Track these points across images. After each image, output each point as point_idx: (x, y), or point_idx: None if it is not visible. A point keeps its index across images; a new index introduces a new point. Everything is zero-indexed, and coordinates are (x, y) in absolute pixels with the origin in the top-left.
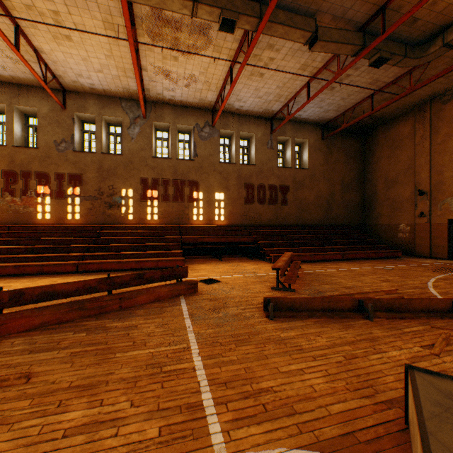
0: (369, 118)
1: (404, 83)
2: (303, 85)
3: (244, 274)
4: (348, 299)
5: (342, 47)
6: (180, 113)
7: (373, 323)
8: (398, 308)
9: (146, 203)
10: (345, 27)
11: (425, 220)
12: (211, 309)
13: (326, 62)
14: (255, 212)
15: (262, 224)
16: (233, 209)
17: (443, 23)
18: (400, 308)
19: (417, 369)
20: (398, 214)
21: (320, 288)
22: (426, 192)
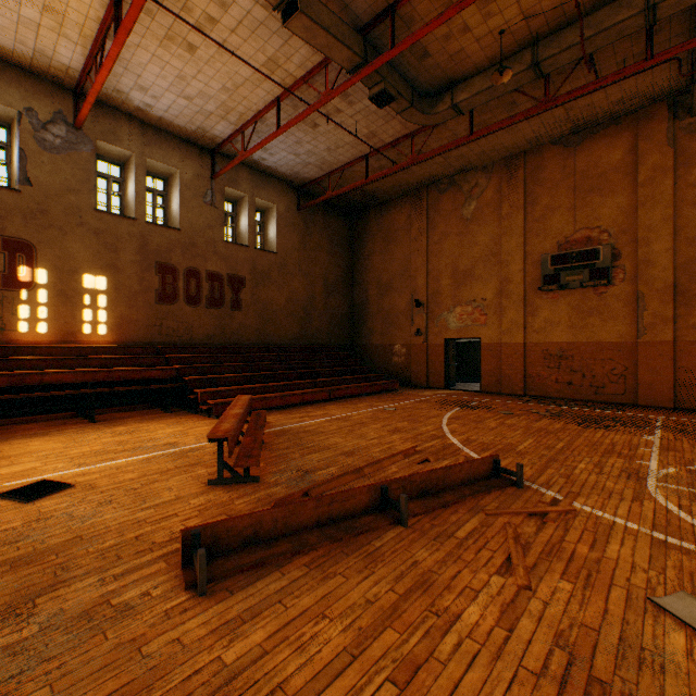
0: (361, 193)
1: (404, 150)
2: (270, 103)
3: (147, 454)
4: (365, 490)
5: (335, 45)
6: None
7: (411, 533)
8: (435, 486)
9: None
10: (339, 15)
11: (422, 339)
12: None
13: (309, 72)
14: (180, 321)
15: (194, 344)
16: (131, 311)
17: (453, 76)
18: (437, 487)
19: None
20: (393, 331)
21: (306, 463)
22: (423, 303)
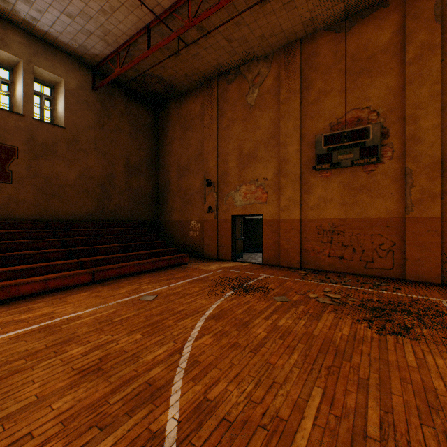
0: (159, 81)
1: None
2: None
3: None
4: None
5: None
6: None
7: None
8: None
9: None
10: None
11: (213, 216)
12: None
13: None
14: None
15: None
16: None
17: None
18: None
19: None
20: (190, 209)
21: None
22: (214, 183)
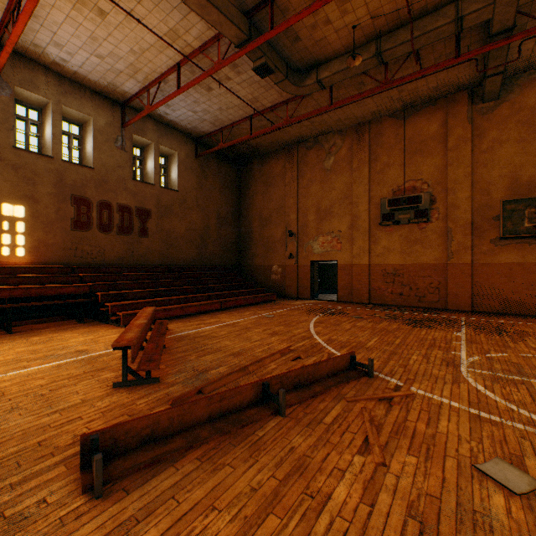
0: (247, 146)
1: (280, 114)
2: (172, 67)
3: (58, 361)
4: (249, 387)
5: (226, 23)
6: None
7: (288, 422)
8: (306, 380)
9: None
10: None
11: (294, 261)
12: None
13: (204, 44)
14: (93, 245)
15: (107, 264)
16: (48, 236)
17: (318, 58)
18: (308, 380)
19: None
20: (272, 255)
21: (201, 363)
22: (295, 233)
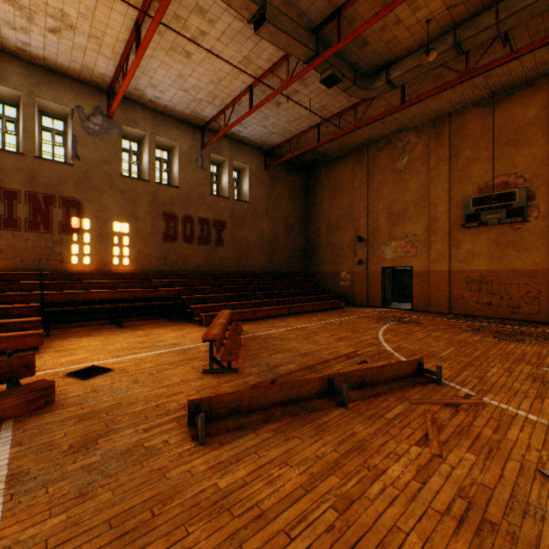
0: (314, 153)
1: (349, 118)
2: (244, 90)
3: (159, 350)
4: (316, 380)
5: (294, 44)
6: (44, 80)
7: (350, 413)
8: (370, 380)
9: None
10: (297, 20)
11: (363, 268)
12: (74, 446)
13: (274, 64)
14: (179, 254)
15: (189, 271)
16: (146, 248)
17: (388, 58)
18: (372, 381)
19: None
20: (340, 261)
21: (272, 360)
22: (364, 239)
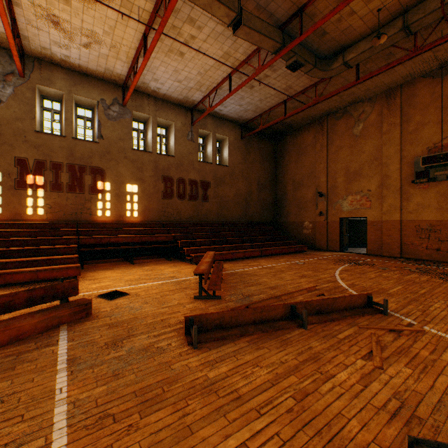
0: (281, 124)
1: (310, 95)
2: (225, 77)
3: (161, 281)
4: (281, 306)
5: (264, 39)
6: (79, 81)
7: (308, 333)
8: (326, 309)
9: (24, 192)
10: (267, 20)
11: (323, 218)
12: (108, 344)
13: (248, 56)
14: (174, 208)
15: (182, 221)
16: (150, 204)
17: (344, 43)
18: (327, 309)
19: (426, 443)
20: (303, 213)
21: (247, 291)
22: (324, 194)
